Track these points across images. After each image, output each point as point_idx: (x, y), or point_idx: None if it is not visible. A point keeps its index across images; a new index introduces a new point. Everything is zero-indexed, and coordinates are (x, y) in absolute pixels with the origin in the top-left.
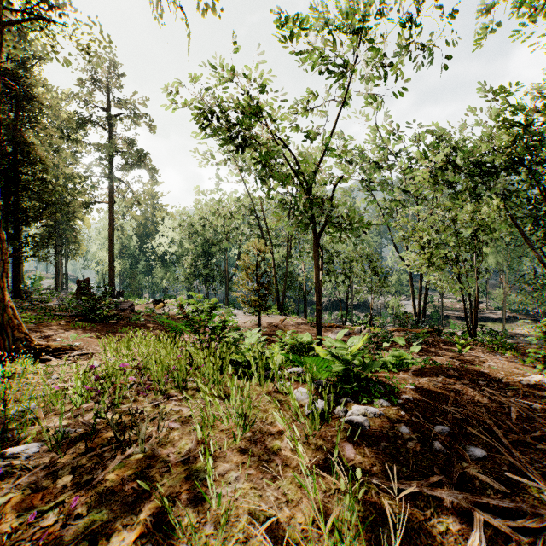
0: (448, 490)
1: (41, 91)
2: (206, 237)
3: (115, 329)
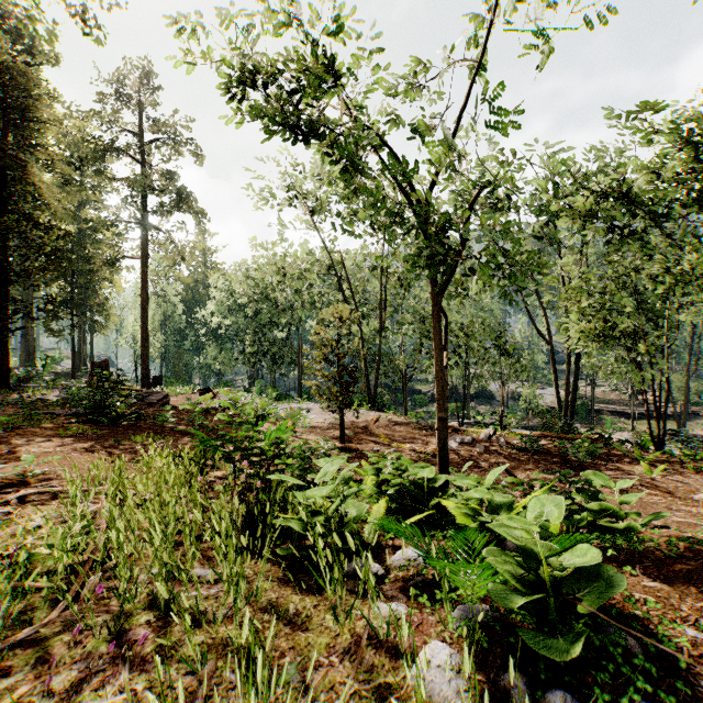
0: None
1: (58, 114)
2: (273, 304)
3: (127, 437)
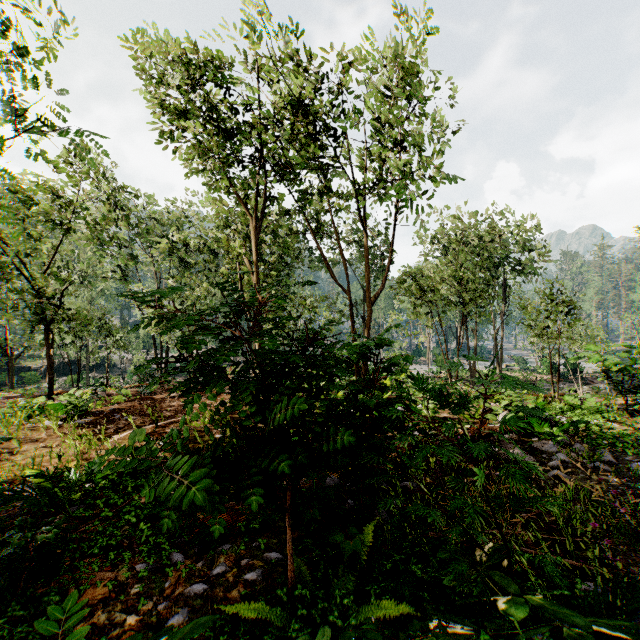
0: (110, 425)
1: None
2: None
3: None
